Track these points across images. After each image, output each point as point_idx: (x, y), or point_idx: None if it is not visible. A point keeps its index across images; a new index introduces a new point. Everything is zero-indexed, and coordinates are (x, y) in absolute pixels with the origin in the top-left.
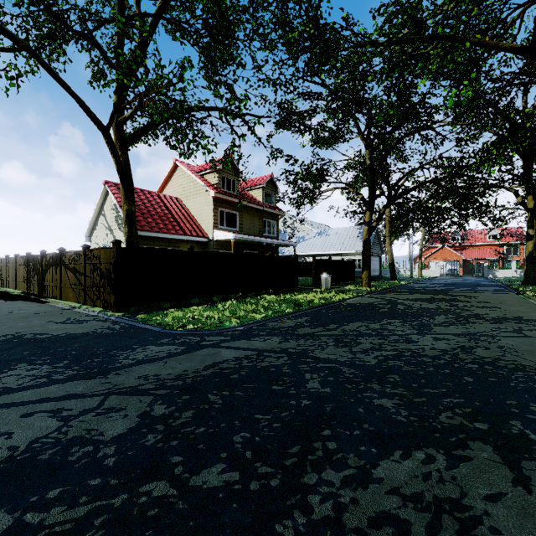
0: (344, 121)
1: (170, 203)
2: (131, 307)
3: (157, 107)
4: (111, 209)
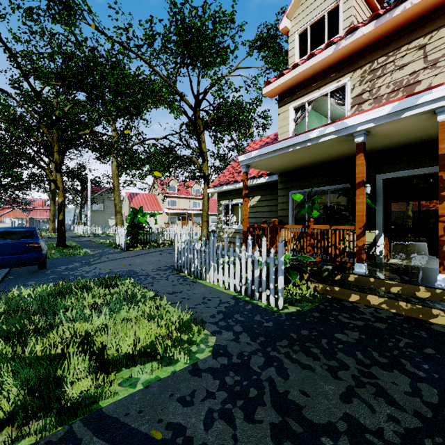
0: None
1: None
2: None
3: None
4: None
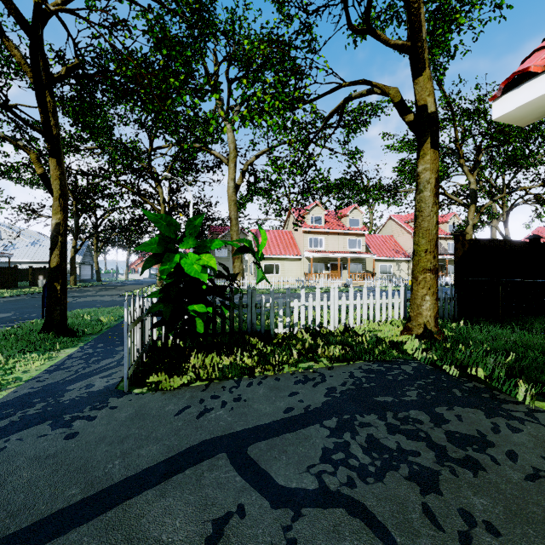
0: None
1: None
2: None
3: None
4: None
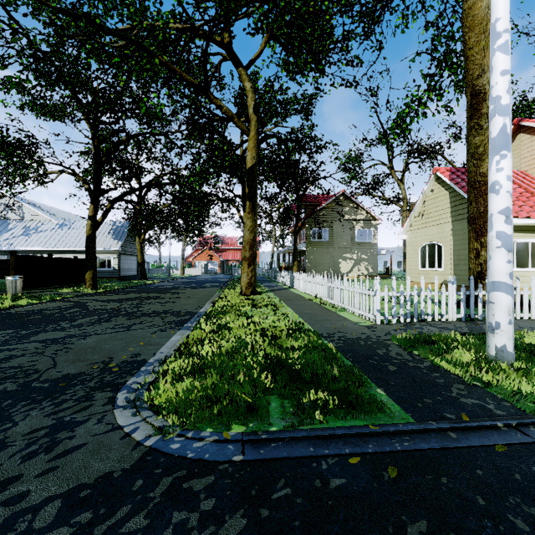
0: (50, 89)
1: None
2: None
3: None
4: None
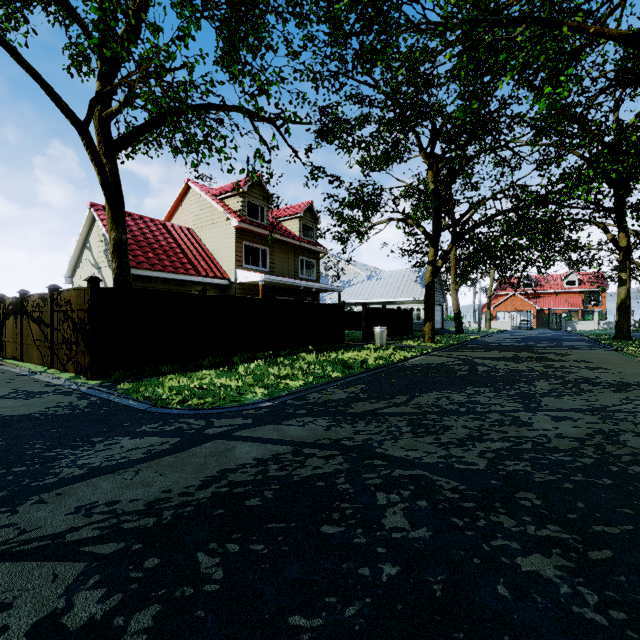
0: (403, 132)
1: (179, 234)
2: (115, 372)
3: (153, 94)
4: (99, 241)
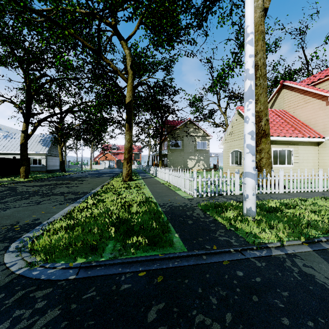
0: None
1: None
2: None
3: None
4: None
